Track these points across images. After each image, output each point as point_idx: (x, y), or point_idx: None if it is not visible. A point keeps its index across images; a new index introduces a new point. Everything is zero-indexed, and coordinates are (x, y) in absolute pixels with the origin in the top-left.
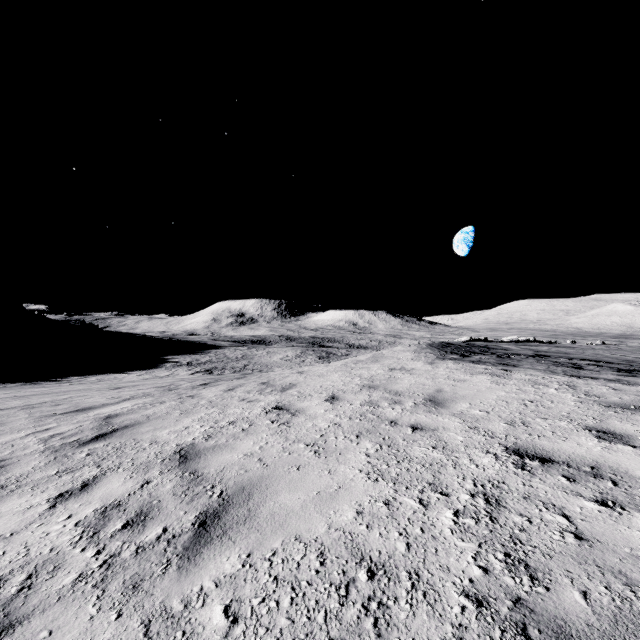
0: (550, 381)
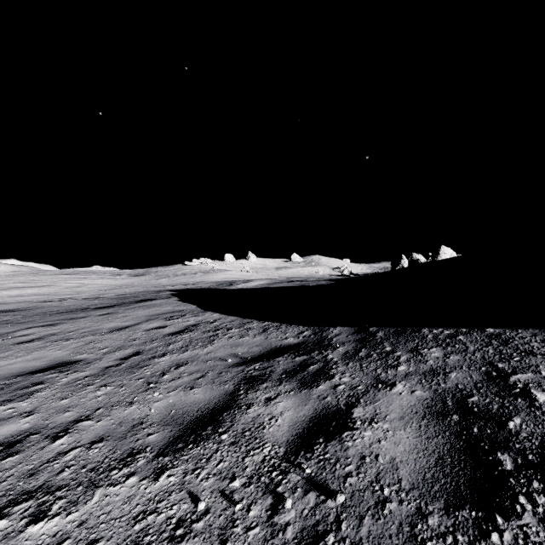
0: (38, 276)
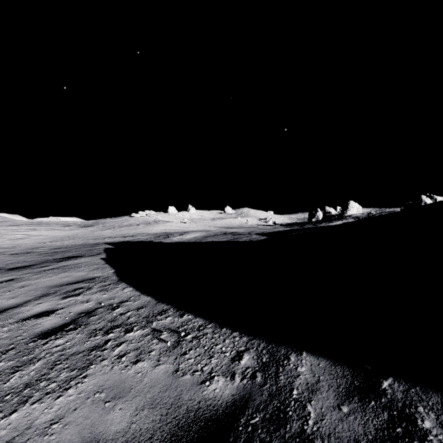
0: None
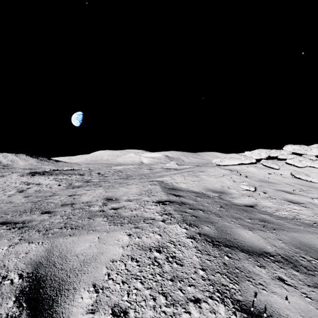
0: (38, 177)
